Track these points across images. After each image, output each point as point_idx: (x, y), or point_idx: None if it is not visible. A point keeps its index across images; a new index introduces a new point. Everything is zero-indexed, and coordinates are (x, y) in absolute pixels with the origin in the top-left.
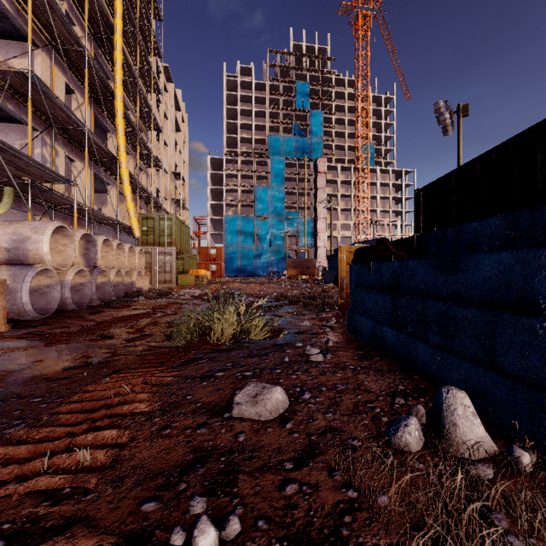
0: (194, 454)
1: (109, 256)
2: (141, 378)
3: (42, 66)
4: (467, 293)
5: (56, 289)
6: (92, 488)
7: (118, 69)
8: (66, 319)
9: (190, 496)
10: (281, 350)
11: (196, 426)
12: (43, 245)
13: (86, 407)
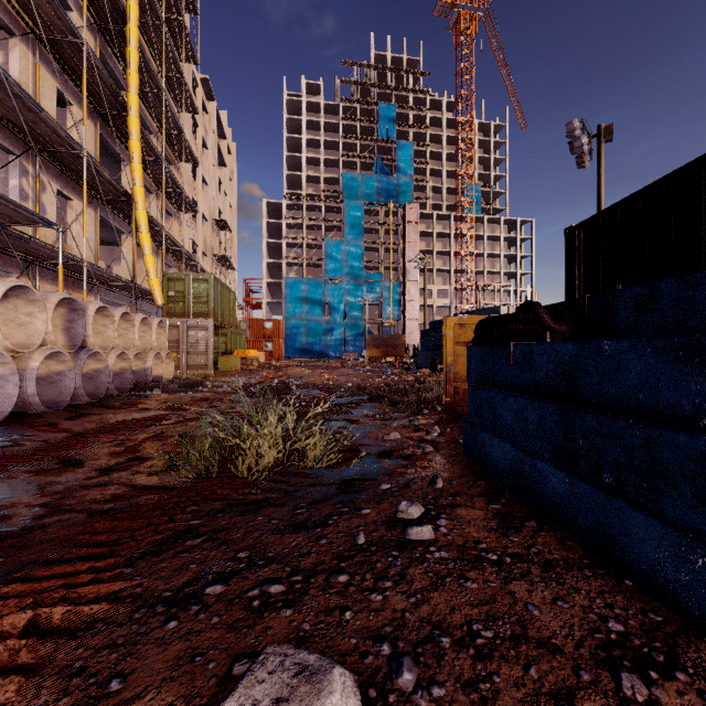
0: None
1: (108, 331)
2: (27, 612)
3: (20, 63)
4: None
5: (12, 382)
6: None
7: (132, 72)
8: (25, 429)
9: None
10: (353, 508)
11: None
12: None
13: None
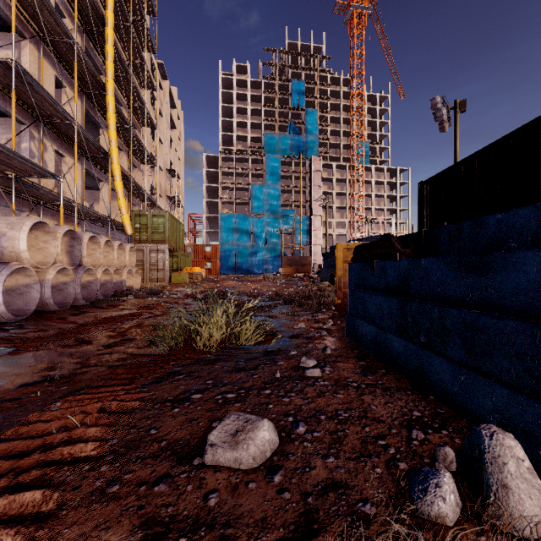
0: (145, 530)
1: (96, 253)
2: (98, 403)
3: (29, 58)
4: (503, 299)
5: (35, 289)
6: None
7: (109, 63)
8: (45, 321)
9: None
10: (273, 361)
11: (155, 479)
12: (19, 242)
13: (17, 448)
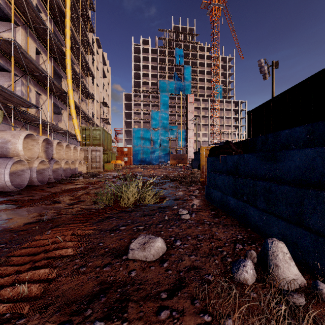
0: (100, 286)
1: (61, 152)
2: (71, 231)
3: (21, 37)
4: (283, 175)
5: (27, 172)
6: (25, 314)
7: (67, 39)
8: (33, 191)
9: (93, 321)
10: (164, 211)
11: (103, 265)
12: (18, 145)
13: (32, 251)
